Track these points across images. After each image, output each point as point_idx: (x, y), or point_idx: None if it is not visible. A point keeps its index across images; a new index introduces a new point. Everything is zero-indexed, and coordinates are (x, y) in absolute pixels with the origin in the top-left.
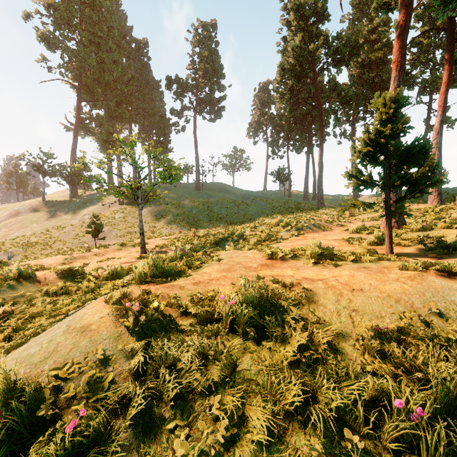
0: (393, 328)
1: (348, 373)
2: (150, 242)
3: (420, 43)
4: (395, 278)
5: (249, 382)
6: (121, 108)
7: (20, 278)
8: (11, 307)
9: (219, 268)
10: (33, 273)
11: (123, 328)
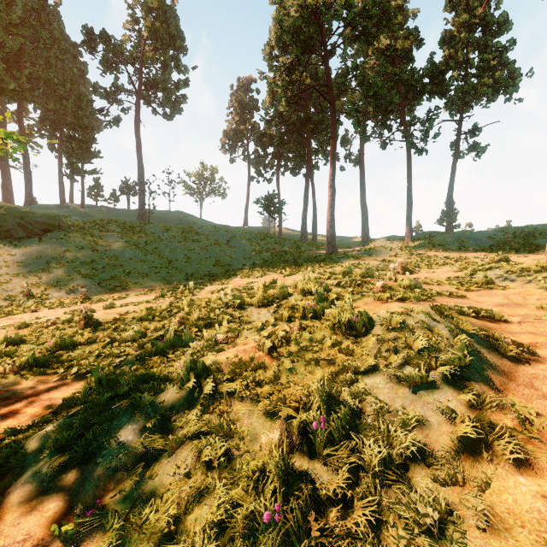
0: None
1: None
2: None
3: (453, 39)
4: None
5: None
6: None
7: None
8: None
9: None
10: None
11: None
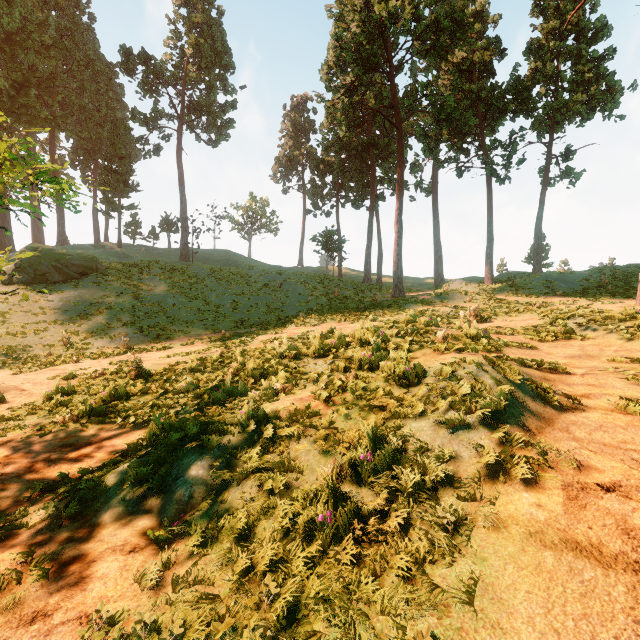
0: None
1: None
2: (11, 390)
3: (541, 49)
4: None
5: None
6: (25, 95)
7: None
8: None
9: None
10: None
11: None
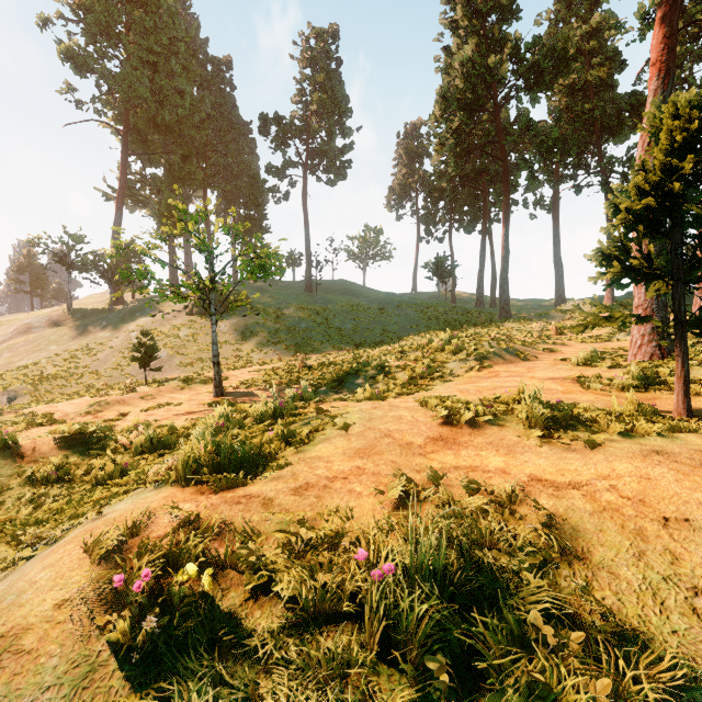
0: None
1: None
2: (231, 376)
3: None
4: None
5: None
6: (189, 164)
7: None
8: None
9: (348, 446)
10: (13, 440)
11: (104, 645)
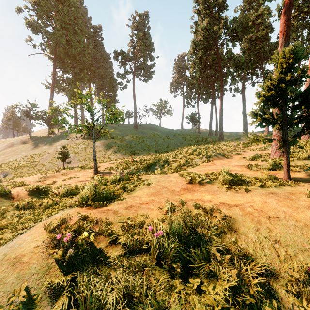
0: None
1: None
2: (101, 165)
3: (291, 25)
4: (305, 206)
5: None
6: (83, 72)
7: None
8: None
9: (149, 191)
10: (9, 191)
11: (53, 260)
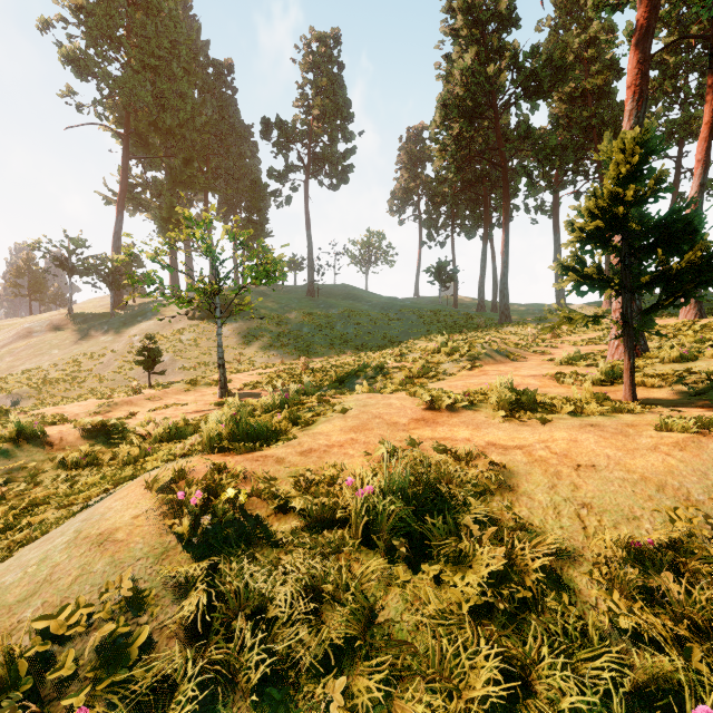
0: (658, 540)
1: (587, 632)
2: (235, 378)
3: (663, 63)
4: (650, 446)
5: (400, 647)
6: (190, 168)
7: (20, 439)
8: (2, 487)
9: (344, 424)
10: (42, 431)
11: (172, 538)
